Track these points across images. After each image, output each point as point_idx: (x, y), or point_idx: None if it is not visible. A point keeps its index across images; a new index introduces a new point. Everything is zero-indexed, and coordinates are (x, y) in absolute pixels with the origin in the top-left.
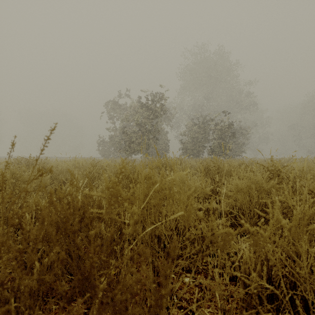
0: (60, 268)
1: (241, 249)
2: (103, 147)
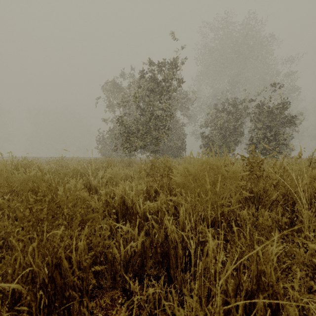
0: None
1: None
2: (103, 145)
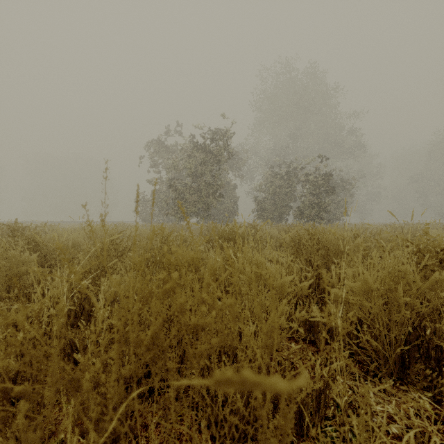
0: None
1: None
2: (143, 207)
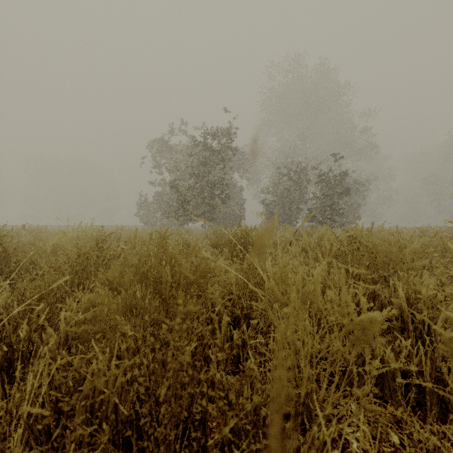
0: None
1: None
2: (145, 211)
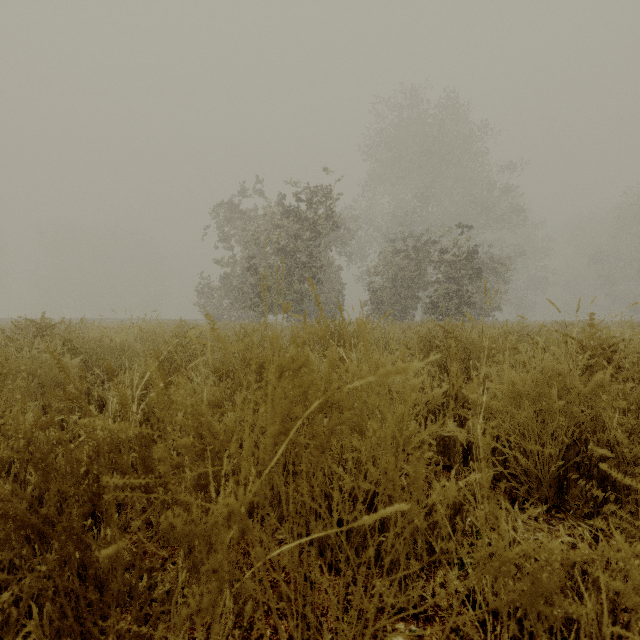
0: (36, 635)
1: (541, 560)
2: (208, 299)
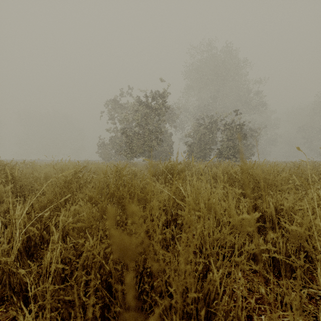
0: None
1: None
2: (103, 149)
